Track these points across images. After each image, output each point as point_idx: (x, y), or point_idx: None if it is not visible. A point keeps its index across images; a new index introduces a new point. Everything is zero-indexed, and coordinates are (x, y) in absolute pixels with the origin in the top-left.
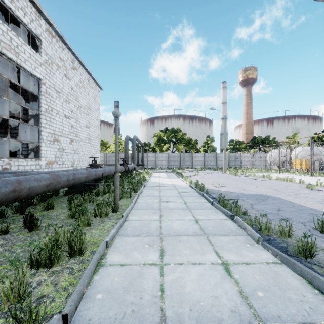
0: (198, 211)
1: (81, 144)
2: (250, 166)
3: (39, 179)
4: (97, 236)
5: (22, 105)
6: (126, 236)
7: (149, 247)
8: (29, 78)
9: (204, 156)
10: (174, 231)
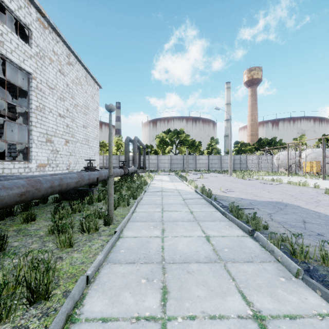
0: (207, 224)
1: (78, 145)
2: (256, 169)
3: (10, 186)
4: (79, 263)
5: (8, 101)
6: (117, 263)
7: (147, 283)
8: (18, 72)
9: (208, 159)
10: (181, 254)
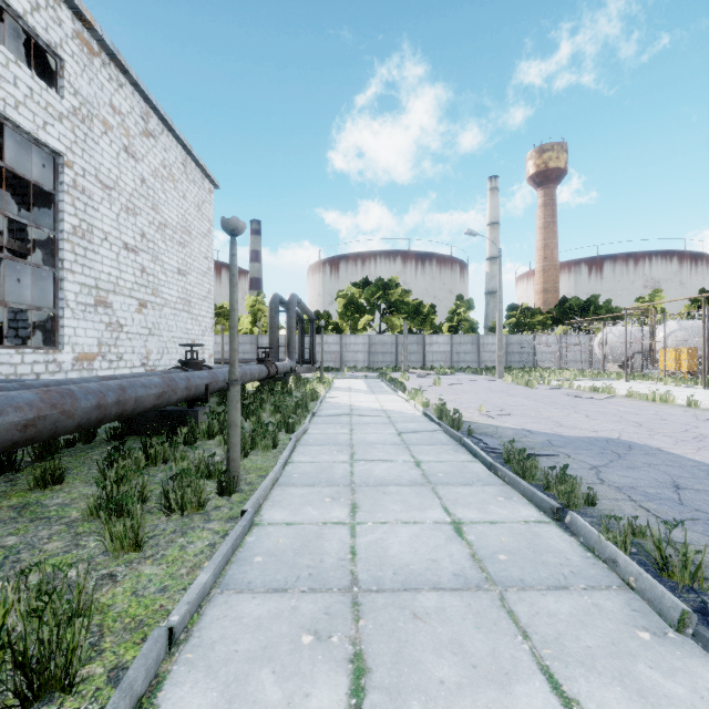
0: (455, 491)
1: (167, 312)
2: (556, 365)
3: None
4: (155, 590)
5: (9, 215)
6: (245, 592)
7: (315, 645)
8: (33, 150)
9: (452, 342)
10: (396, 568)
